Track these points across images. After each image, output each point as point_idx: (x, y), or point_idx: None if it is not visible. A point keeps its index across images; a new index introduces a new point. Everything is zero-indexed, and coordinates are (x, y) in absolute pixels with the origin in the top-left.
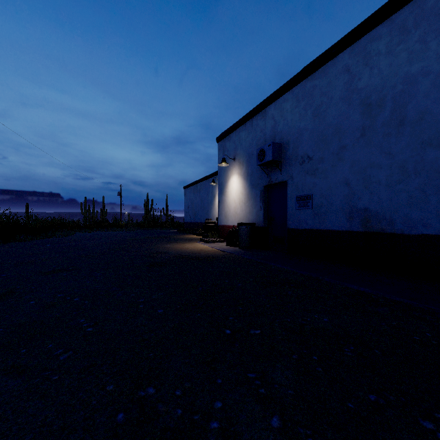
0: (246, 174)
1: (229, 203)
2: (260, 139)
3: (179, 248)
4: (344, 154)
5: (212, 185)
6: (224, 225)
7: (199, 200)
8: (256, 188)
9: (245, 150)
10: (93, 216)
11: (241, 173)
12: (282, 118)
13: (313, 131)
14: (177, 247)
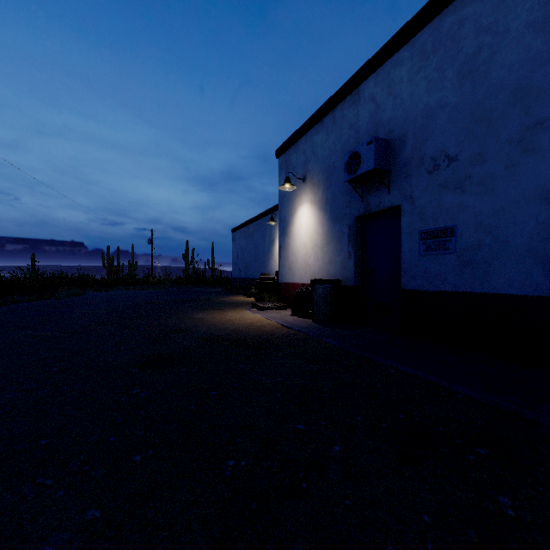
0: (324, 202)
1: (295, 249)
2: (349, 140)
3: (216, 320)
4: (538, 138)
5: (270, 226)
6: (288, 282)
7: (252, 247)
8: (342, 222)
9: (322, 162)
10: (118, 270)
11: (315, 200)
12: (392, 96)
13: (458, 106)
14: (212, 319)
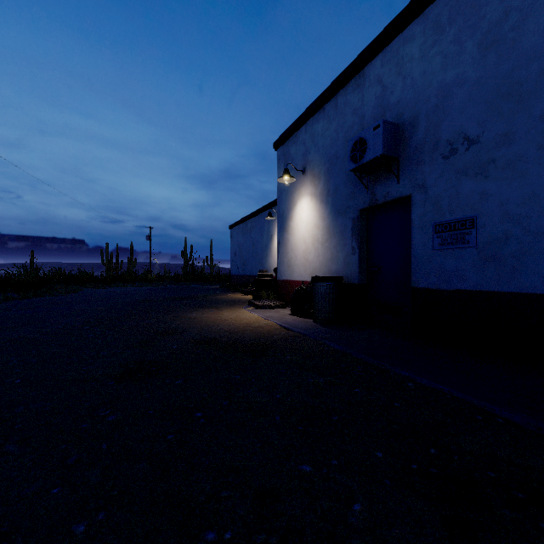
0: (325, 194)
1: (294, 245)
2: (353, 126)
3: (210, 320)
4: None
5: (268, 222)
6: (287, 279)
7: (250, 243)
8: (345, 216)
9: (324, 152)
10: (117, 267)
11: (316, 193)
12: (401, 76)
13: (480, 82)
14: (206, 319)
